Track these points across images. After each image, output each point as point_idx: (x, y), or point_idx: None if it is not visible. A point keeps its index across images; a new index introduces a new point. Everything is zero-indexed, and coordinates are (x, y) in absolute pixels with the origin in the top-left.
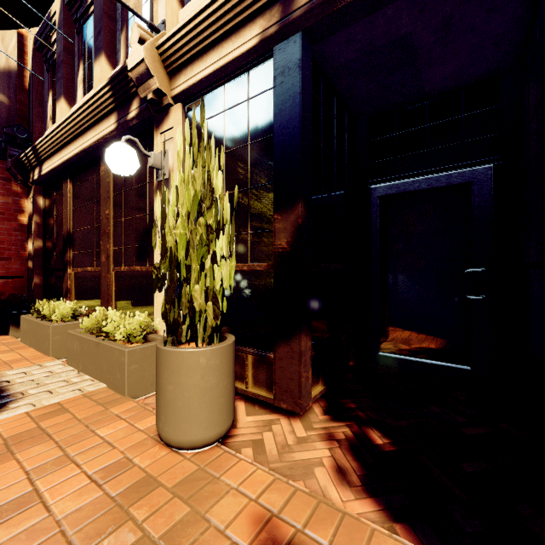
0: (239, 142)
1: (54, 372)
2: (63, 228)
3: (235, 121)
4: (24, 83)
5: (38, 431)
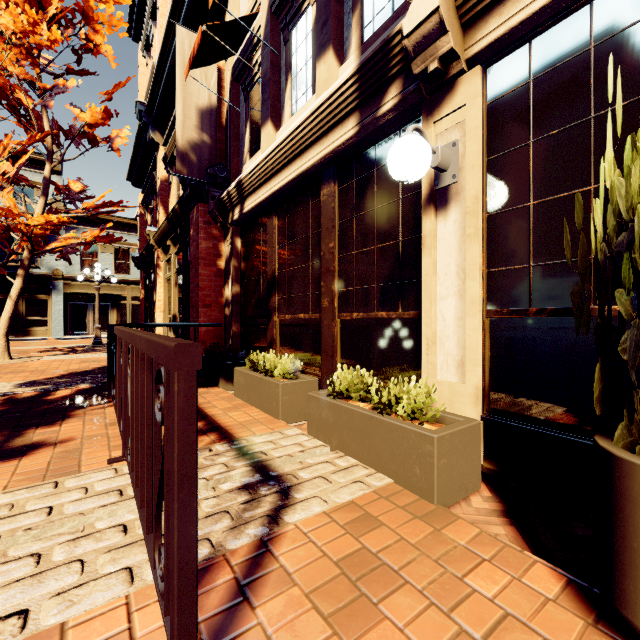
0: (639, 89)
1: (305, 446)
2: (266, 270)
3: (625, 55)
4: (221, 120)
5: (363, 553)
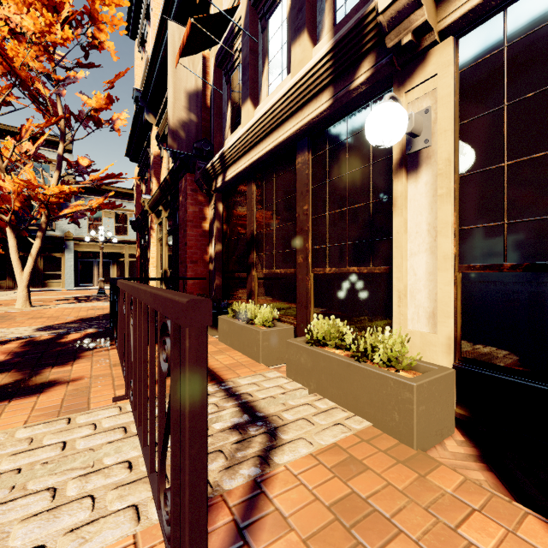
0: None
1: (286, 388)
2: (246, 230)
3: None
4: (206, 101)
5: (352, 497)
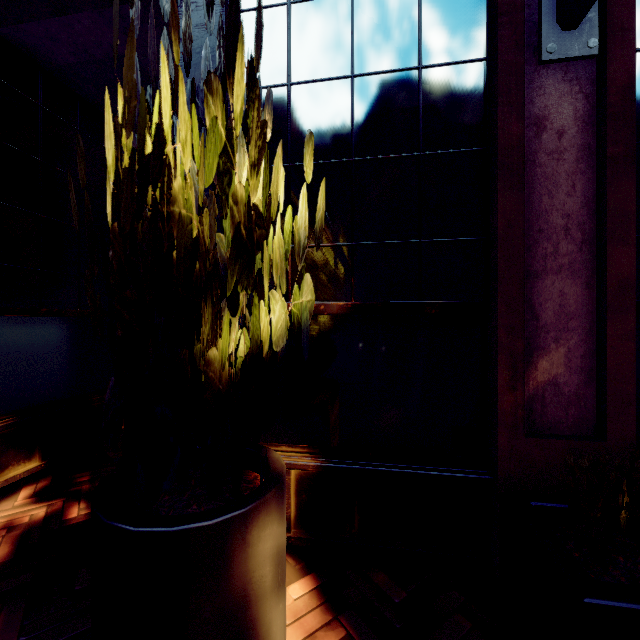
0: None
1: None
2: None
3: None
4: None
5: None
